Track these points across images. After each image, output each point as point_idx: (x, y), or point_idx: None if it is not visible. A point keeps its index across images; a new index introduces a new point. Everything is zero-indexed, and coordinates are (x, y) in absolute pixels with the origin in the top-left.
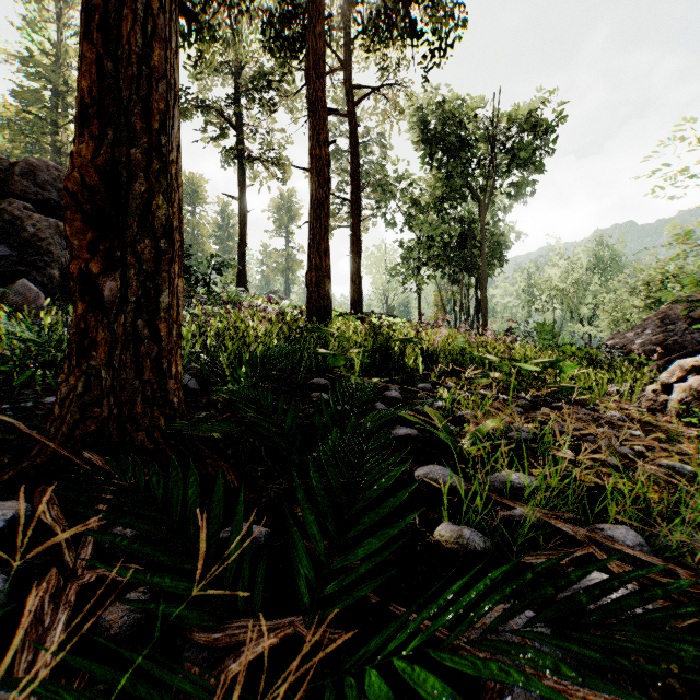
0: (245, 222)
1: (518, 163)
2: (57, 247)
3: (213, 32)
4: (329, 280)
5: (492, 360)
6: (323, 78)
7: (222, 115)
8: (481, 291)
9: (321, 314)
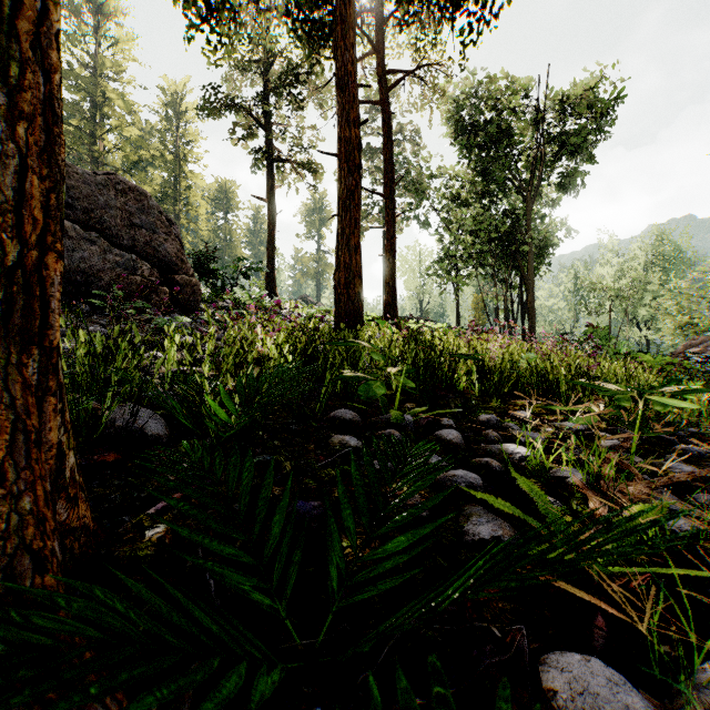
0: (274, 224)
1: (571, 149)
2: None
3: (235, 14)
4: (360, 280)
5: (609, 390)
6: (353, 49)
7: (250, 114)
8: (528, 292)
9: (350, 319)
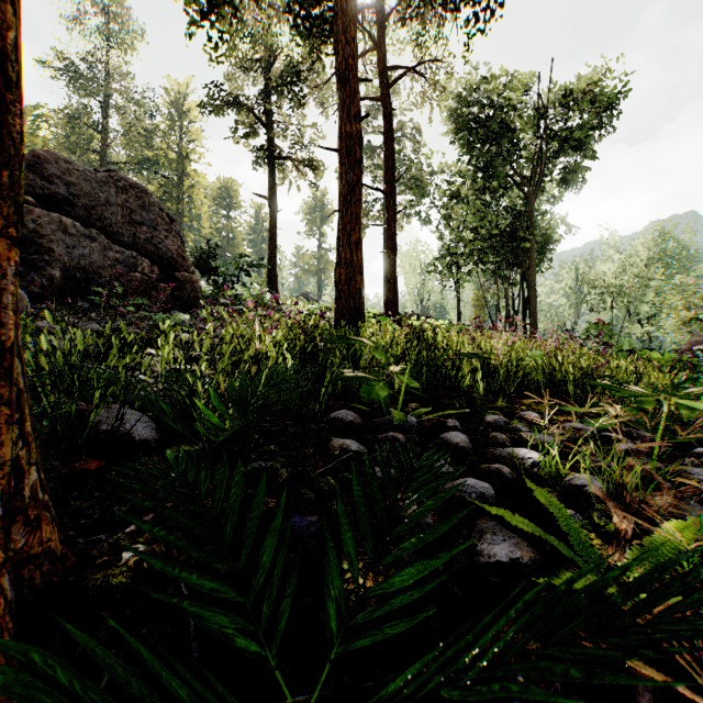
0: (275, 222)
1: (573, 145)
2: (60, 245)
3: (236, 10)
4: (361, 277)
5: (630, 392)
6: (354, 43)
7: (252, 112)
8: (530, 289)
9: (351, 316)
